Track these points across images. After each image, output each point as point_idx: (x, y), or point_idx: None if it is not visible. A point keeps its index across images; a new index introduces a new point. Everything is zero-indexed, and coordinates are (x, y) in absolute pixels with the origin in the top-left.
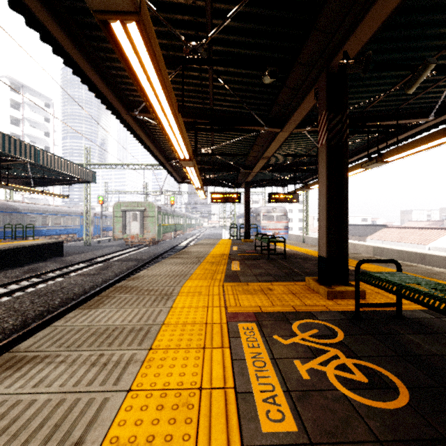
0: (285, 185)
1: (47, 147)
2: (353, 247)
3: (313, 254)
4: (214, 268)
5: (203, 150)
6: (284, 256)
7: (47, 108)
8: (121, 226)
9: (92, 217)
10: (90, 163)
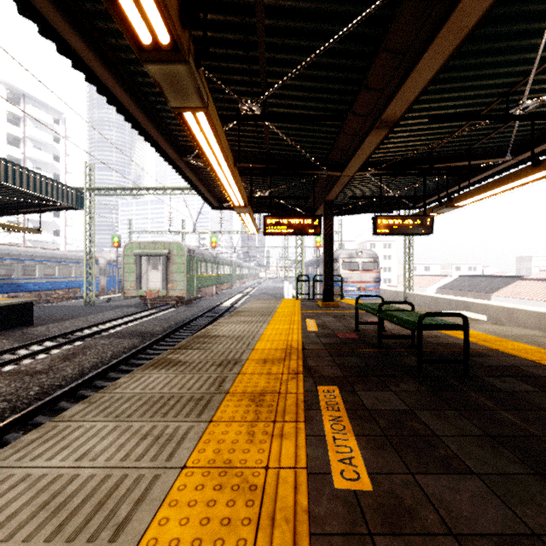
0: (388, 211)
1: (56, 175)
2: (508, 315)
3: (508, 347)
4: (258, 458)
5: (242, 110)
6: (465, 367)
7: (57, 124)
8: (135, 277)
9: (105, 265)
10: (93, 187)
